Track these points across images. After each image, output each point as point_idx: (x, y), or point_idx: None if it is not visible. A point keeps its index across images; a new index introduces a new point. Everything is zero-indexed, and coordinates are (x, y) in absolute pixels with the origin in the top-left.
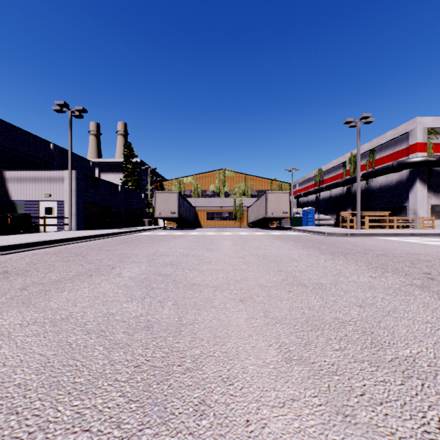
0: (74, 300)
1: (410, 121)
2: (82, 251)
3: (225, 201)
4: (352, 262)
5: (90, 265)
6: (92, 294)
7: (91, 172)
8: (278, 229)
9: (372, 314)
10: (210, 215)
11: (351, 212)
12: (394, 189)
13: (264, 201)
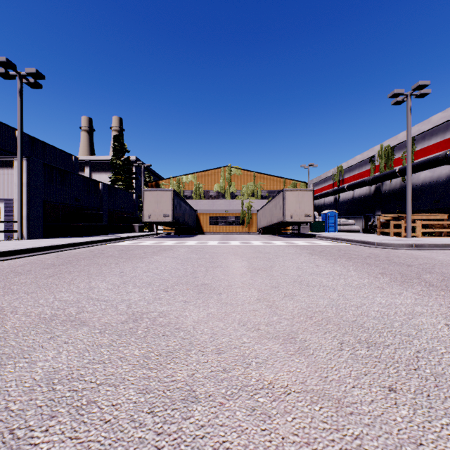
0: None
1: None
2: None
3: (231, 203)
4: None
5: None
6: None
7: (73, 168)
8: (296, 236)
9: None
10: (214, 219)
11: (396, 215)
12: (443, 186)
13: (280, 202)
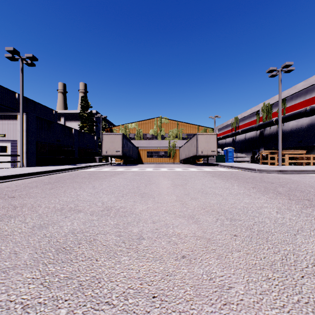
0: None
1: None
2: None
3: (162, 142)
4: None
5: None
6: None
7: (54, 119)
8: (205, 165)
9: None
10: (150, 153)
11: (272, 151)
12: (304, 131)
13: (195, 142)
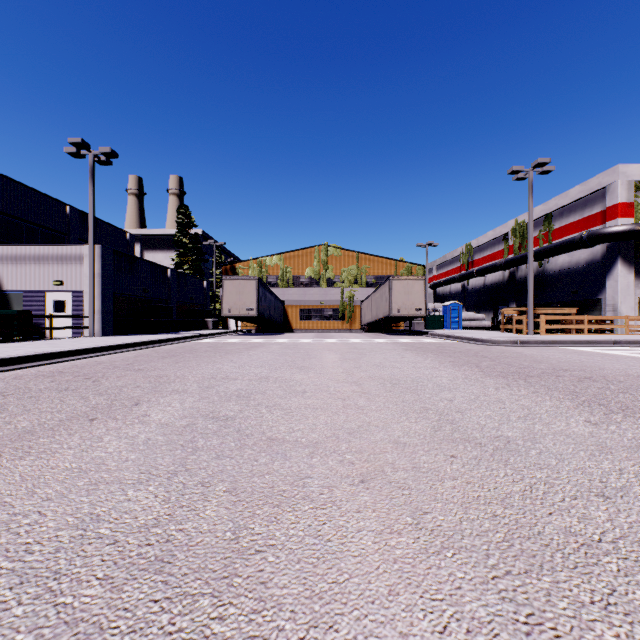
0: (35, 480)
1: (608, 171)
2: (96, 372)
3: (328, 292)
4: (543, 393)
5: (100, 397)
6: (77, 464)
7: (128, 248)
8: (407, 334)
9: (639, 519)
10: (306, 313)
11: (519, 309)
12: (582, 274)
13: (386, 292)
